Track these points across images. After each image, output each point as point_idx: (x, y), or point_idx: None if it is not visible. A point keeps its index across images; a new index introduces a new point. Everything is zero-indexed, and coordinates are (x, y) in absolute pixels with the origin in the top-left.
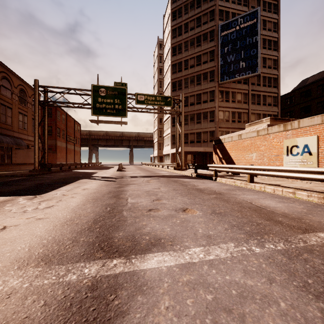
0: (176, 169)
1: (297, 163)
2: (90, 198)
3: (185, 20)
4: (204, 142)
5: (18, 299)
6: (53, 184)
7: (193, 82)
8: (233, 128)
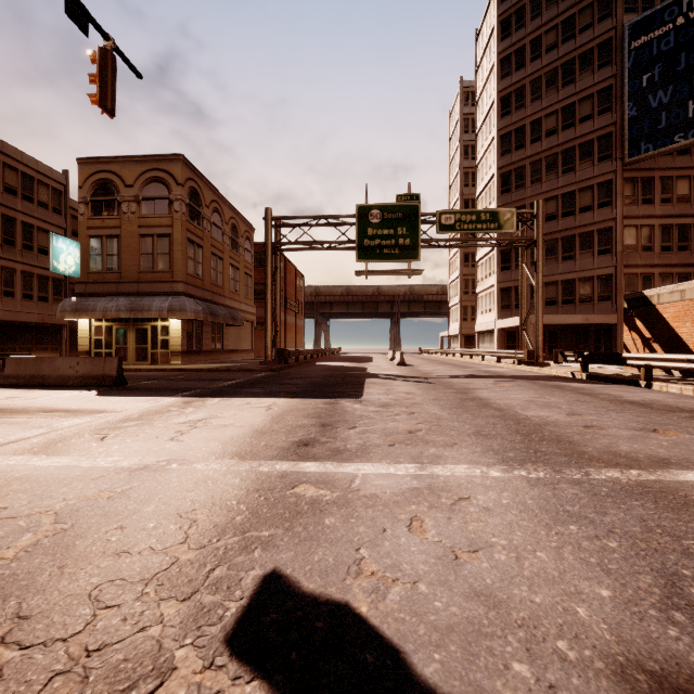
0: (522, 363)
1: None
2: (448, 406)
3: (533, 32)
4: (583, 301)
5: (572, 484)
6: (338, 384)
7: (553, 167)
8: (664, 265)
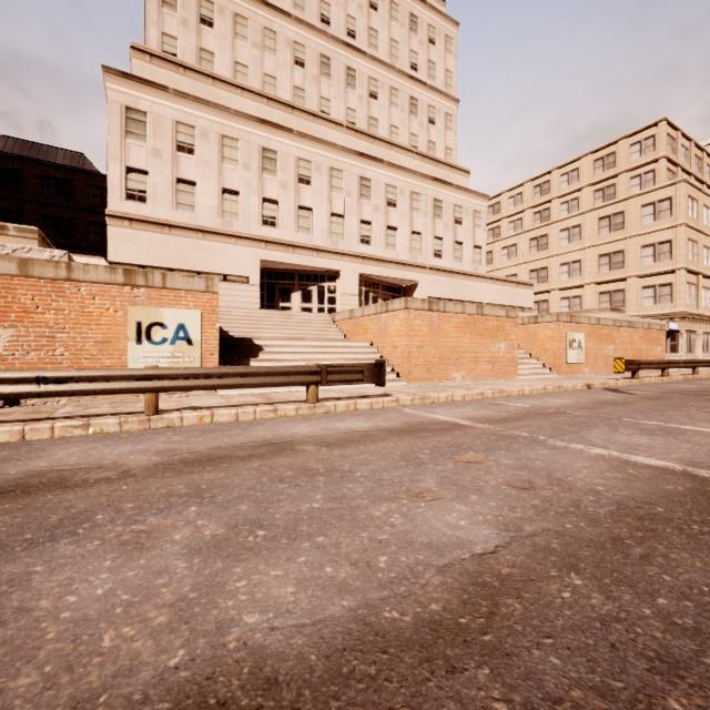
0: None
1: (164, 359)
2: None
3: None
4: None
5: None
6: None
7: None
8: None
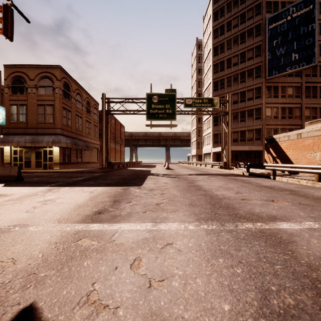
0: (222, 168)
1: None
2: (181, 189)
3: (228, 18)
4: (249, 140)
5: (228, 232)
6: (133, 179)
7: (236, 80)
8: (282, 125)
